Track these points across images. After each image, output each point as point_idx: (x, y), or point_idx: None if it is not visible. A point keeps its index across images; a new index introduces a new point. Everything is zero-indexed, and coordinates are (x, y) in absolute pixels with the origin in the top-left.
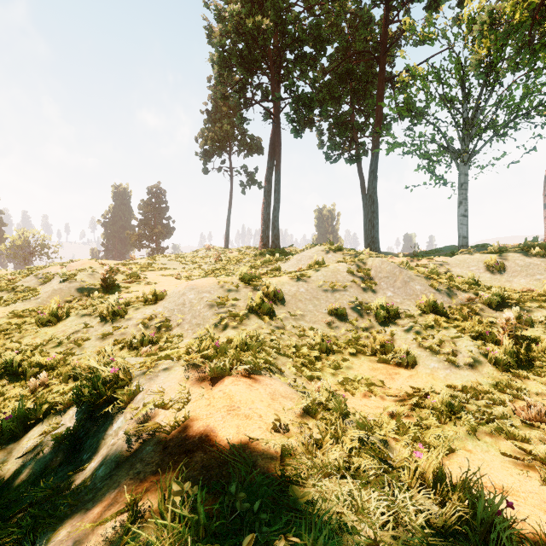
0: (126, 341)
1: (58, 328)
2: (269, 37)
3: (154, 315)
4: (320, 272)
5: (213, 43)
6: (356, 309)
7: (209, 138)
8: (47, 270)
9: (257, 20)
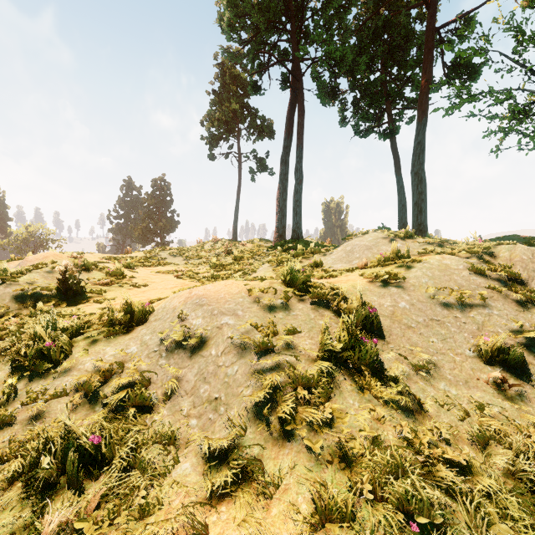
0: (33, 451)
1: None
2: None
3: (118, 365)
4: (419, 270)
5: None
6: (533, 347)
7: (216, 120)
8: (3, 266)
9: None
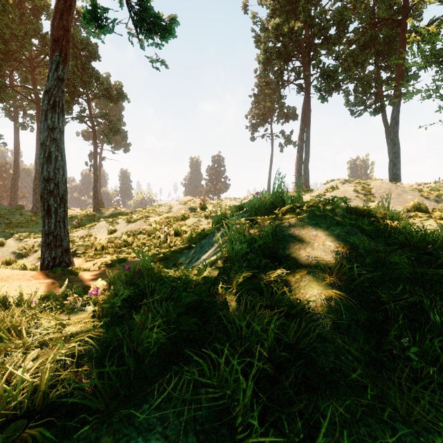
0: None
1: (186, 222)
2: (299, 34)
3: None
4: (332, 192)
5: (259, 46)
6: None
7: (255, 114)
8: (169, 204)
9: (290, 24)
